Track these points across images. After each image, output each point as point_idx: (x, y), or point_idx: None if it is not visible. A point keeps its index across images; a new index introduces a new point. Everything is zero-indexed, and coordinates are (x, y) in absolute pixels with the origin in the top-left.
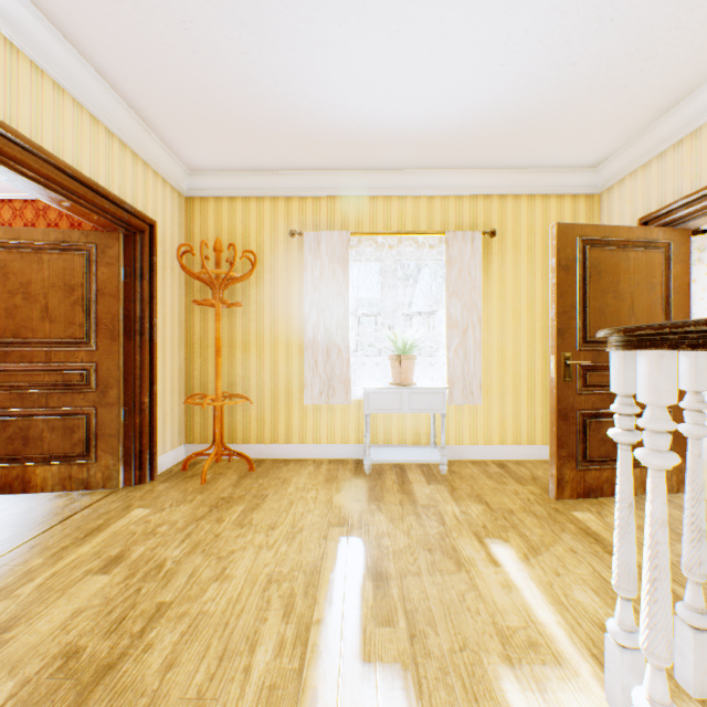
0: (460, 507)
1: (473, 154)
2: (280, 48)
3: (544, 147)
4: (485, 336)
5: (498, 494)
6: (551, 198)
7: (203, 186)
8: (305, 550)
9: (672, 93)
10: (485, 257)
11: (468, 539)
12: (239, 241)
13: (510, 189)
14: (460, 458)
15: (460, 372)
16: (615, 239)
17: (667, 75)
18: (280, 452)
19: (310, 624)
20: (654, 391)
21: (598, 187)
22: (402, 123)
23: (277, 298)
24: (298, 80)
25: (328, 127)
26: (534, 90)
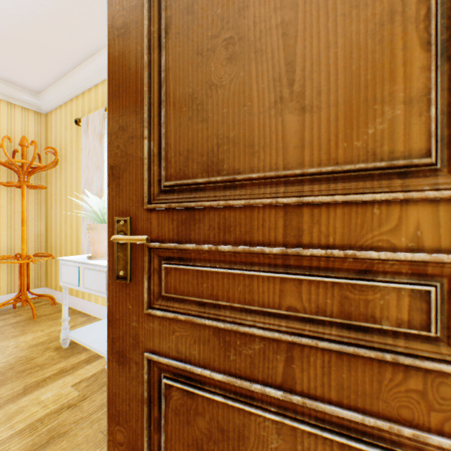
0: None
1: None
2: None
3: None
4: None
5: (82, 447)
6: None
7: (48, 102)
8: None
9: None
10: None
11: None
12: (64, 138)
13: None
14: None
15: None
16: None
17: None
18: (79, 304)
19: None
20: None
21: None
22: None
23: (79, 178)
24: None
25: (16, 2)
26: None
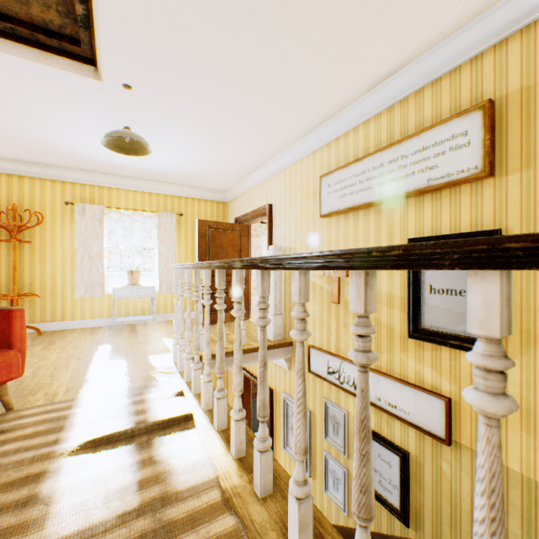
0: (157, 333)
1: (170, 179)
2: (69, 137)
3: (201, 183)
4: (179, 262)
5: None
6: (209, 201)
7: None
8: (84, 350)
9: (237, 178)
10: (179, 225)
11: (156, 339)
12: (27, 202)
13: (190, 195)
14: (166, 320)
15: (165, 279)
16: (221, 227)
17: (233, 174)
18: (58, 326)
19: (90, 360)
20: (175, 278)
21: (227, 200)
22: (133, 165)
23: (56, 238)
24: (77, 145)
25: (92, 159)
26: (188, 168)
